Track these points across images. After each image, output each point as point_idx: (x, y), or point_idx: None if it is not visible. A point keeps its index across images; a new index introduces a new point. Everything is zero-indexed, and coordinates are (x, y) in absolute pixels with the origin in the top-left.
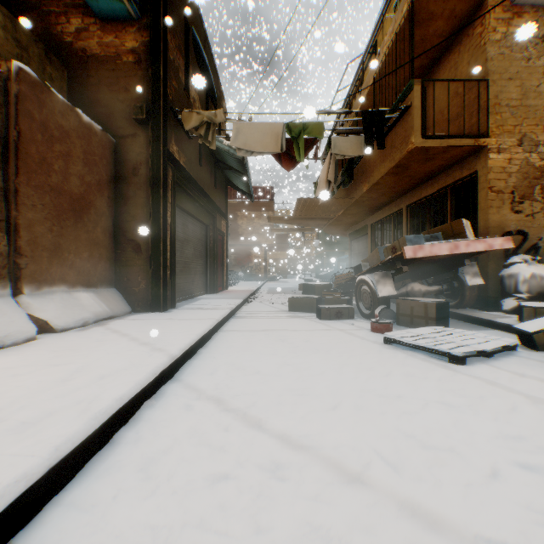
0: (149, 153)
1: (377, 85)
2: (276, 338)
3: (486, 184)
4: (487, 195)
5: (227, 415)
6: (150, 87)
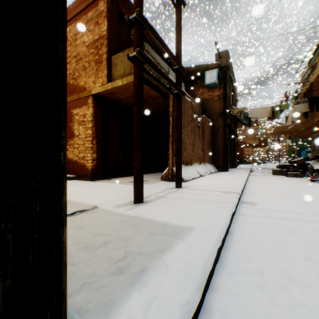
0: (222, 124)
1: None
2: (269, 179)
3: None
4: None
5: (263, 184)
6: (223, 105)
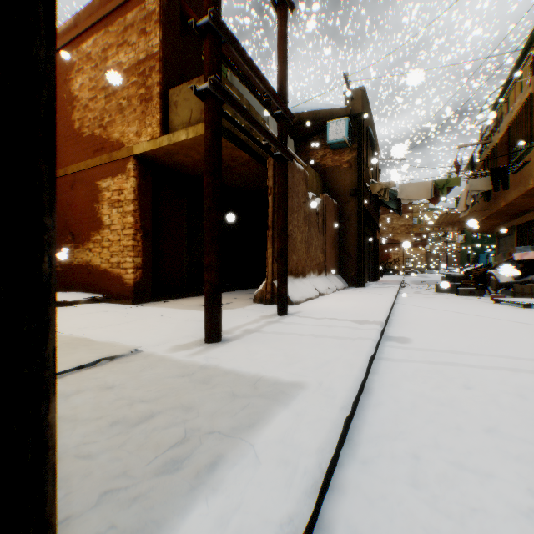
0: (355, 209)
1: (511, 128)
2: (431, 298)
3: None
4: None
5: (421, 307)
6: (356, 177)
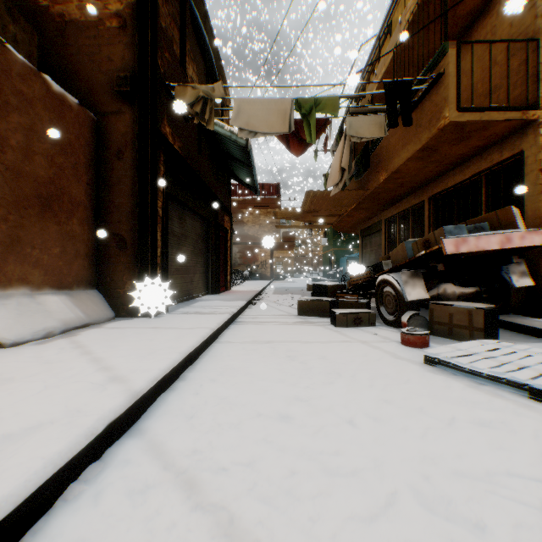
0: (135, 133)
1: (397, 61)
2: (284, 354)
3: (536, 166)
4: (537, 178)
5: (200, 522)
6: (136, 55)
